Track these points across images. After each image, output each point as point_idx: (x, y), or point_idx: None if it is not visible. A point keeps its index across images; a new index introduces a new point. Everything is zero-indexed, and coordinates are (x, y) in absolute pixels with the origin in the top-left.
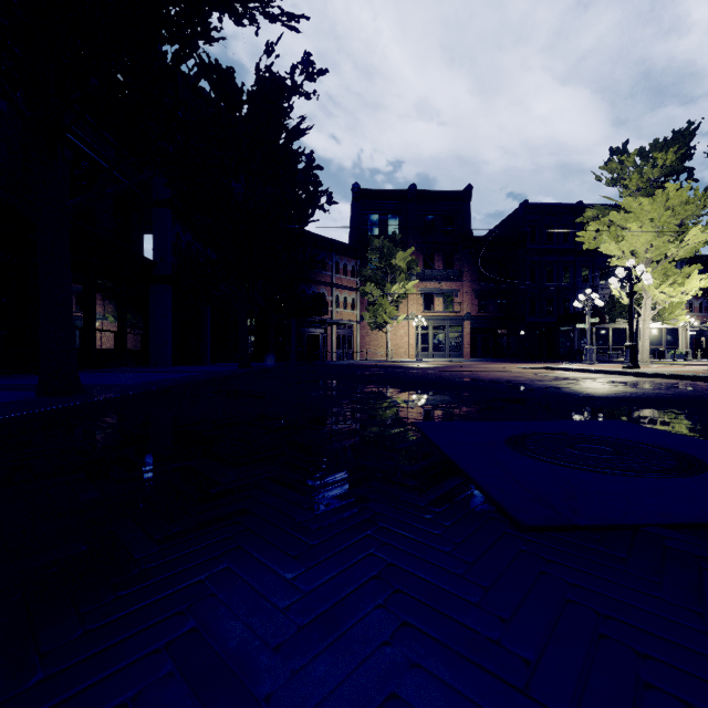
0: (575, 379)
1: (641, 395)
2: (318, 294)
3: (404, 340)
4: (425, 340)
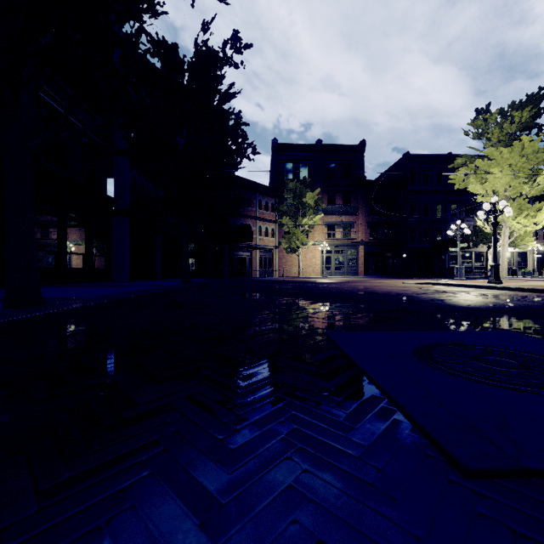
0: (453, 293)
1: (513, 306)
2: (245, 225)
3: (312, 261)
4: (328, 261)
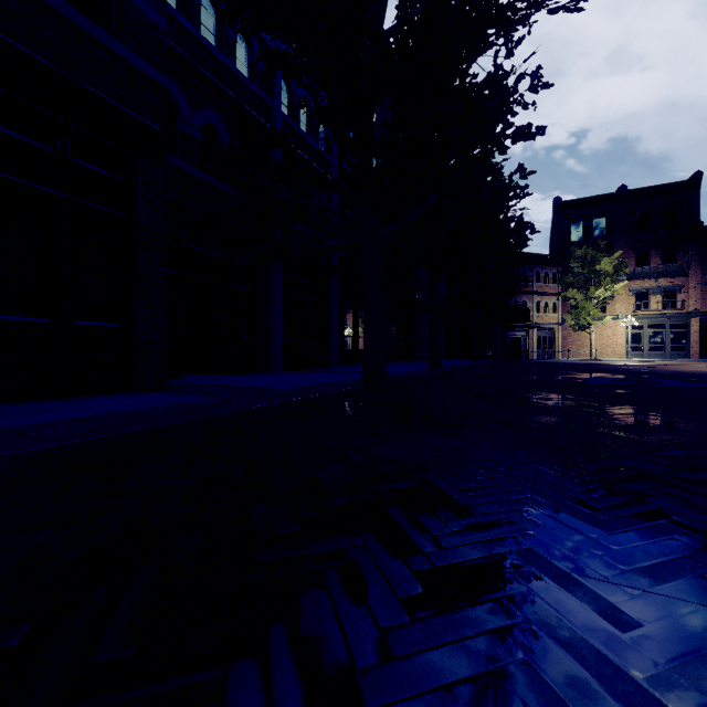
0: None
1: None
2: (521, 306)
3: (611, 339)
4: (637, 339)
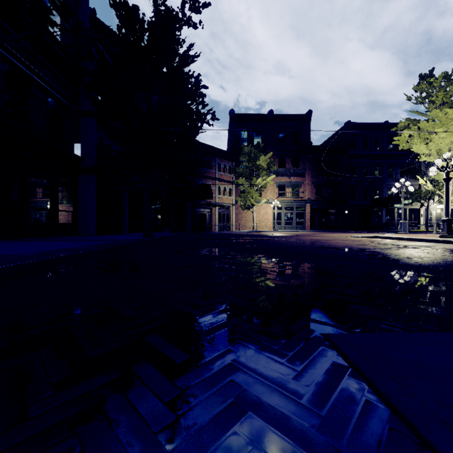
0: (416, 248)
1: None
2: (205, 184)
3: (265, 217)
4: (279, 217)
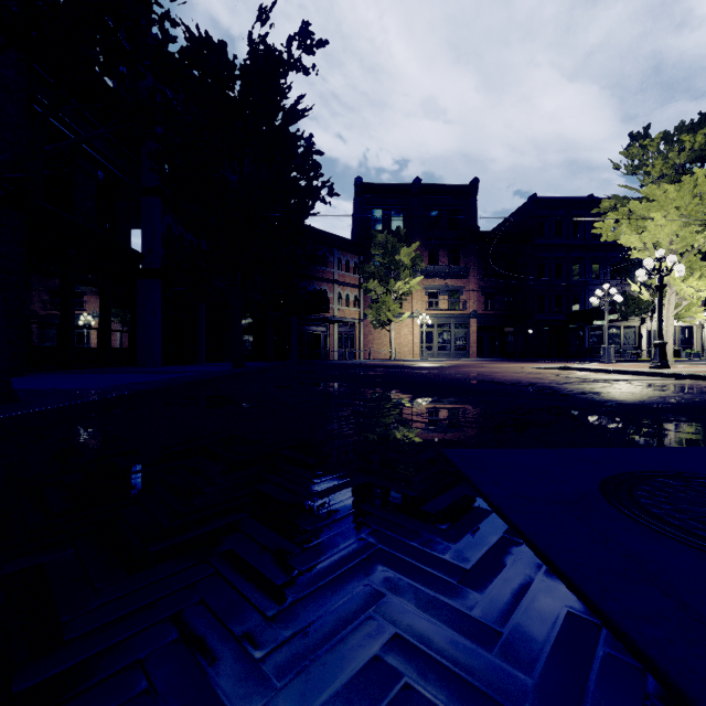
0: (607, 382)
1: None
2: (318, 291)
3: (408, 338)
4: (430, 338)
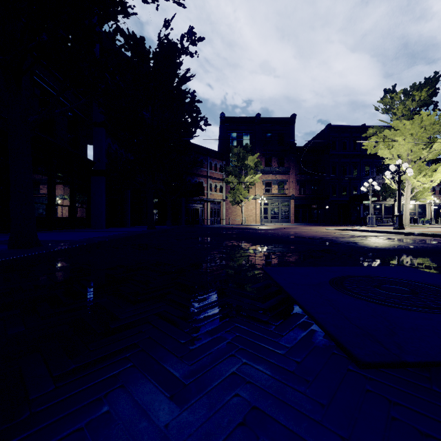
0: (365, 237)
1: (411, 247)
2: (198, 183)
3: (252, 211)
4: (266, 211)
